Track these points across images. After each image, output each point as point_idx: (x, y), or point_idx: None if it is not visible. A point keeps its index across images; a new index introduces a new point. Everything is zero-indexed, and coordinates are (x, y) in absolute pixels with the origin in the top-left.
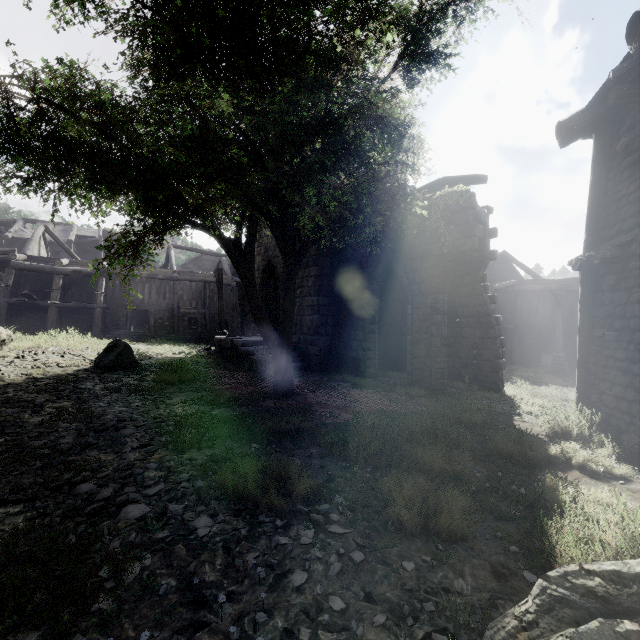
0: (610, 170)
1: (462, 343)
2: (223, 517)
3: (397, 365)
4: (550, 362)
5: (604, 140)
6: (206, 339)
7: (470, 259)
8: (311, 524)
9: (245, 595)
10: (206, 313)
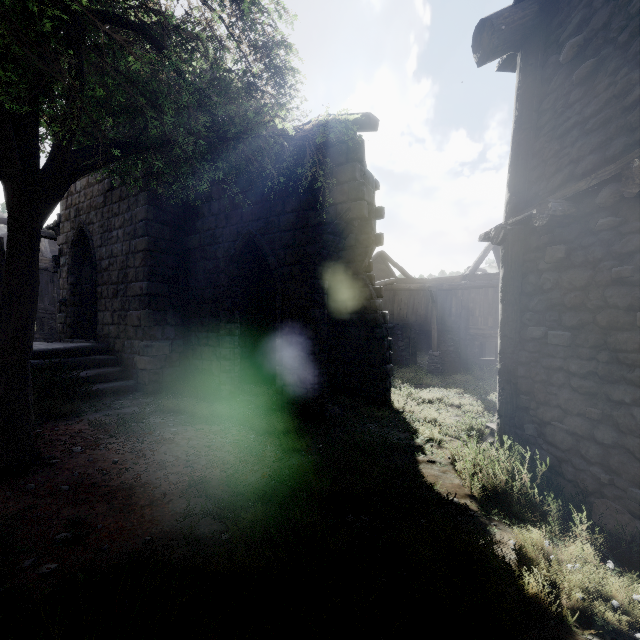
0: (545, 98)
1: (346, 346)
2: None
3: (270, 375)
4: (423, 360)
5: (535, 56)
6: None
7: (355, 242)
8: None
9: None
10: None
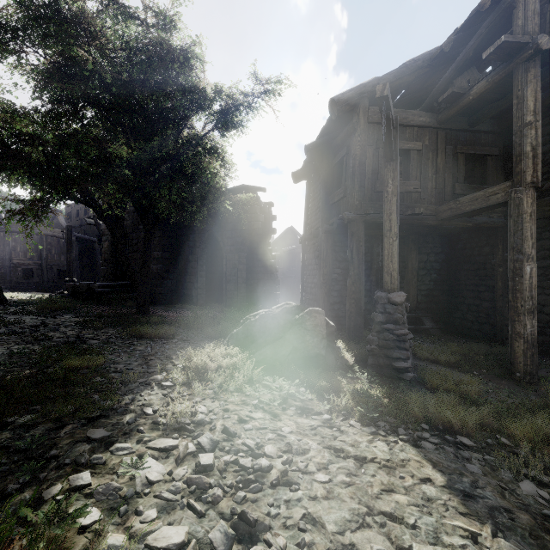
0: (311, 199)
1: (258, 283)
2: (137, 340)
3: (219, 300)
4: None
5: (309, 184)
6: (46, 288)
7: (262, 232)
8: (176, 339)
9: (157, 349)
10: (43, 264)
